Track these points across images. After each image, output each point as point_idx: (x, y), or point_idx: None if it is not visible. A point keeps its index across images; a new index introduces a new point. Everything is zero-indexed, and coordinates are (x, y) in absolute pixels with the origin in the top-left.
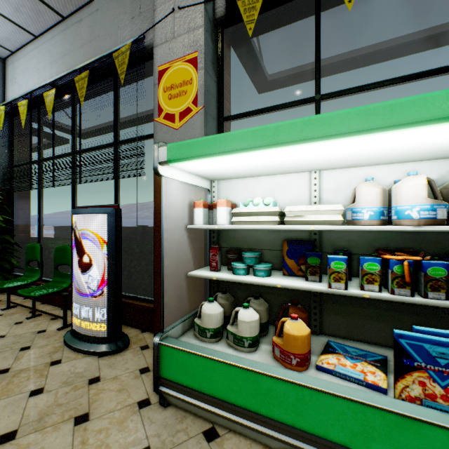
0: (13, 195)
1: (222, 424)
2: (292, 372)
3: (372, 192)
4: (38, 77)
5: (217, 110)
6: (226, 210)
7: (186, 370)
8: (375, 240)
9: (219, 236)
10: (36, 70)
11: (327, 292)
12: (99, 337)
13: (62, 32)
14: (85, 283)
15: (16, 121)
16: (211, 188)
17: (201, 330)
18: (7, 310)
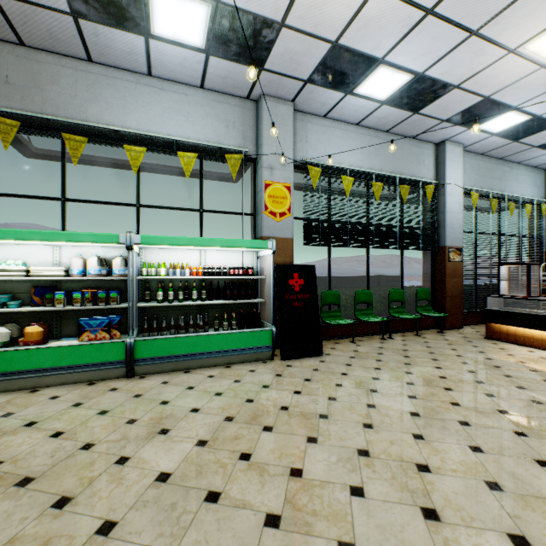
0: None
1: None
2: (27, 346)
3: (78, 262)
4: None
5: None
6: None
7: None
8: (92, 284)
9: None
10: None
11: (55, 309)
12: None
13: None
14: None
15: None
16: None
17: None
18: None
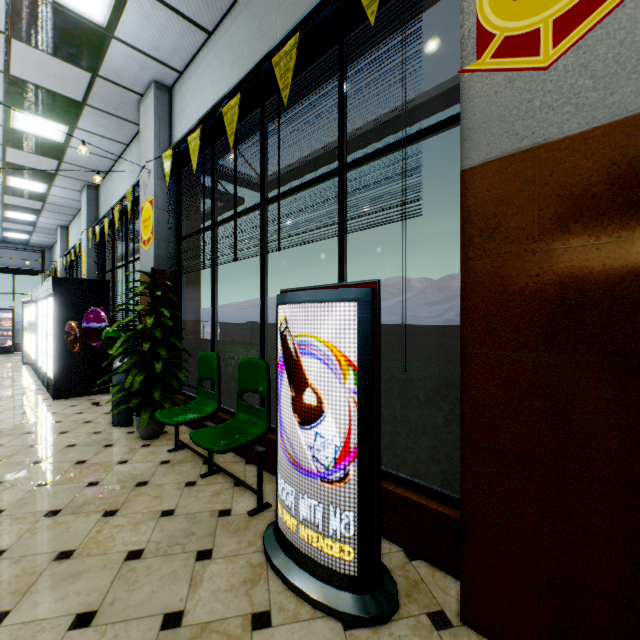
0: (181, 280)
1: None
2: None
3: None
4: (212, 96)
5: None
6: None
7: None
8: None
9: None
10: (209, 86)
11: None
12: (339, 572)
13: (246, 6)
14: (306, 448)
15: (184, 175)
16: None
17: None
18: (174, 453)
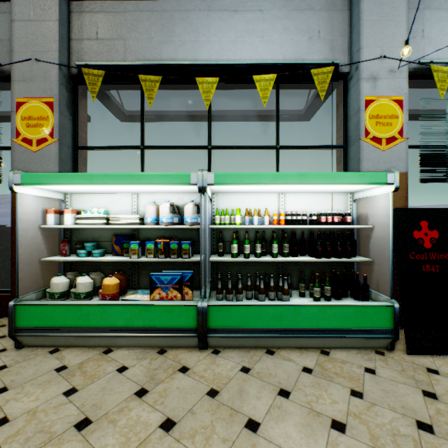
0: None
1: (63, 345)
2: (102, 301)
3: (151, 209)
4: None
5: (72, 140)
6: (72, 216)
7: (36, 317)
8: (165, 233)
9: (73, 233)
10: None
11: (129, 260)
12: None
13: None
14: None
15: None
16: (65, 198)
17: (51, 295)
18: None
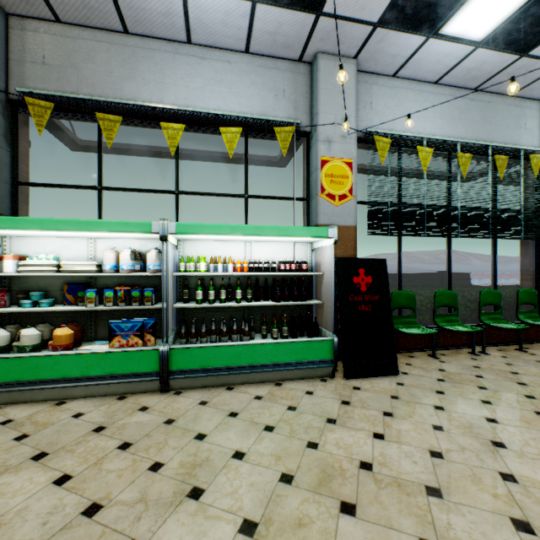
0: None
1: (5, 402)
2: (54, 352)
3: (111, 256)
4: None
5: (11, 175)
6: (14, 262)
7: None
8: (127, 281)
9: (12, 282)
10: None
11: (85, 309)
12: None
13: None
14: None
15: None
16: (3, 242)
17: None
18: None
